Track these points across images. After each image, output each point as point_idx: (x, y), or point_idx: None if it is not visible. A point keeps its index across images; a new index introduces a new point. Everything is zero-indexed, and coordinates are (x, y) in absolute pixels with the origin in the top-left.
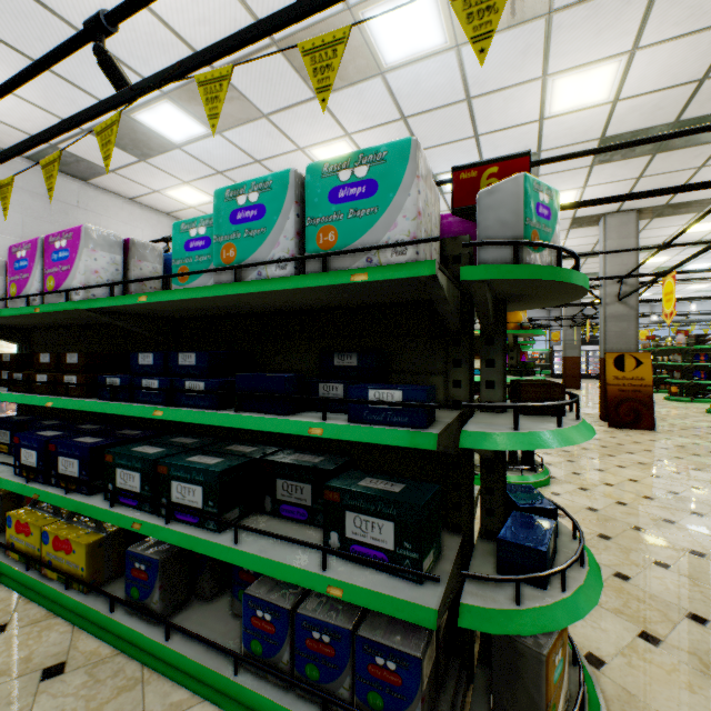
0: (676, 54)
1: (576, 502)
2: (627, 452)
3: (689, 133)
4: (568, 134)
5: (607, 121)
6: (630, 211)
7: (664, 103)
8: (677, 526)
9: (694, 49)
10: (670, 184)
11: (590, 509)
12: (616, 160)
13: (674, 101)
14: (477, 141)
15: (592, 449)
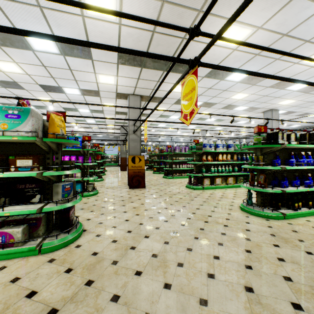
0: (141, 7)
1: (88, 250)
2: (131, 202)
3: (132, 18)
4: (101, 36)
5: (119, 37)
6: (138, 95)
7: (141, 38)
8: (136, 250)
9: (148, 9)
10: (149, 86)
11: (94, 254)
12: (128, 65)
13: (145, 39)
14: (42, 12)
15: (117, 203)
